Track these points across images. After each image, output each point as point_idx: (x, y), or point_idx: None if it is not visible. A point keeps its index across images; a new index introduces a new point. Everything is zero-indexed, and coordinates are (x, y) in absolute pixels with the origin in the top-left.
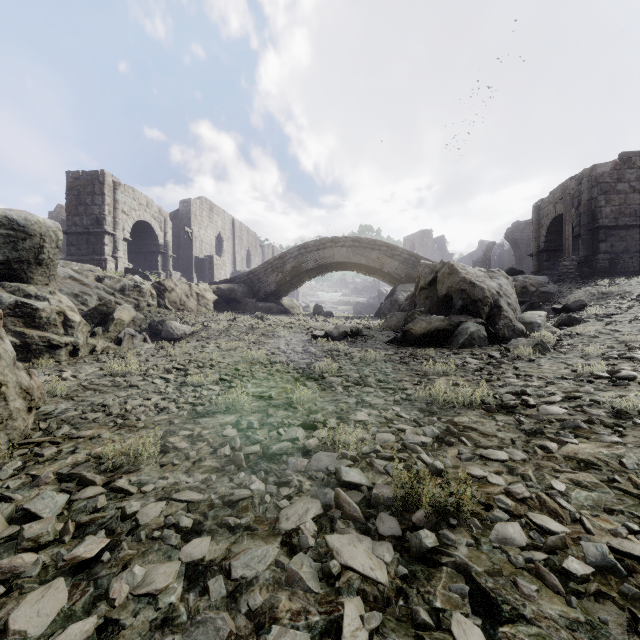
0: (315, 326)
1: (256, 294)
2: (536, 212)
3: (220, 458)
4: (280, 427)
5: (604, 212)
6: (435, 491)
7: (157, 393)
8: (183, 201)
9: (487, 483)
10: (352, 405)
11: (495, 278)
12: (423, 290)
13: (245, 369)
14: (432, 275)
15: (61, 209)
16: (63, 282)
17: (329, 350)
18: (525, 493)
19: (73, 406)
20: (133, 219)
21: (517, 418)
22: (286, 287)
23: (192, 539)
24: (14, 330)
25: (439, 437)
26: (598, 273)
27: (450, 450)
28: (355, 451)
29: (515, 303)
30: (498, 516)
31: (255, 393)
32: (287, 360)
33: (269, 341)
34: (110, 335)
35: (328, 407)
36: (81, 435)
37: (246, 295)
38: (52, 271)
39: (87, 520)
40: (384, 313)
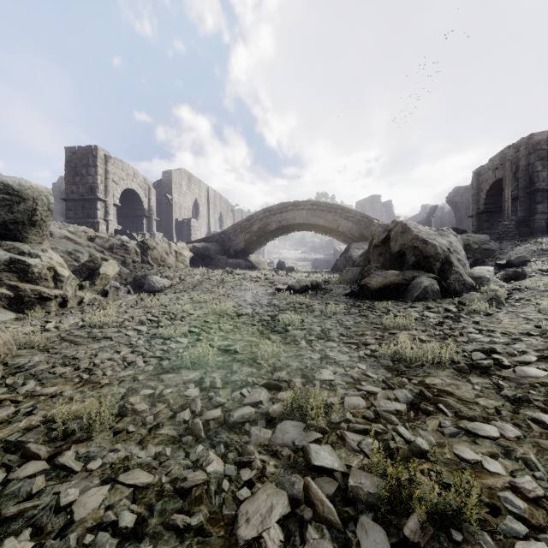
0: (278, 280)
1: (227, 252)
2: (476, 178)
3: (178, 424)
4: (244, 386)
5: (541, 176)
6: (432, 495)
7: (128, 345)
8: (165, 172)
9: (483, 471)
10: (316, 361)
11: (445, 236)
12: (376, 247)
13: (213, 321)
14: (385, 234)
15: (63, 180)
16: (59, 241)
17: (292, 302)
18: (537, 490)
19: (46, 359)
20: (122, 187)
21: (495, 381)
22: (253, 245)
23: (130, 547)
24: (9, 284)
25: (413, 403)
26: (535, 232)
27: (429, 421)
28: (324, 420)
29: (464, 259)
30: (513, 528)
31: (221, 346)
32: (253, 312)
33: (237, 294)
34: (96, 288)
35: (292, 363)
36: (43, 393)
37: (218, 252)
38: (45, 231)
39: (14, 512)
40: (339, 268)
